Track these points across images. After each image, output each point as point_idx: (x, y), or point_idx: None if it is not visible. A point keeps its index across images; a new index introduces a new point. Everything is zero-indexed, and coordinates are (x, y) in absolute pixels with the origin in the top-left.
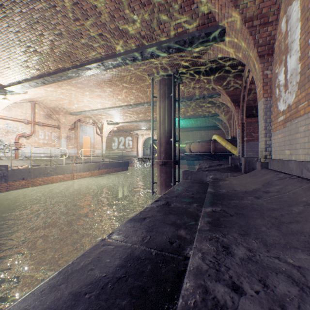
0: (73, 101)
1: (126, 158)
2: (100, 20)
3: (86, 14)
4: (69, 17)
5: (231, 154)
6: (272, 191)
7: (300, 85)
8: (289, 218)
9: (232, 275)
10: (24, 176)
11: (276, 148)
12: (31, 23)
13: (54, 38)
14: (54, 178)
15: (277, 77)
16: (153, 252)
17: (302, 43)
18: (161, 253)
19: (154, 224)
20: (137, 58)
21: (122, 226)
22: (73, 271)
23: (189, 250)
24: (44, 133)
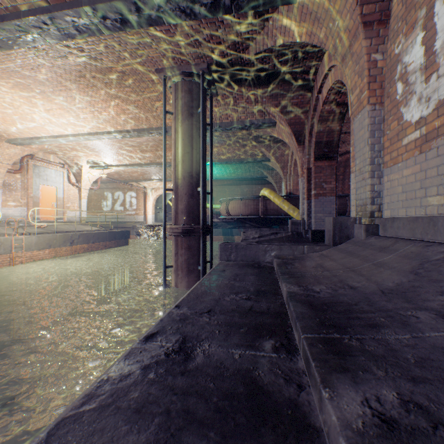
0: (12, 115)
1: (126, 225)
2: None
3: None
4: None
5: (287, 218)
6: None
7: None
8: None
9: None
10: None
11: (398, 196)
12: None
13: None
14: None
15: (400, 60)
16: None
17: None
18: None
19: None
20: (130, 18)
21: None
22: None
23: None
24: None
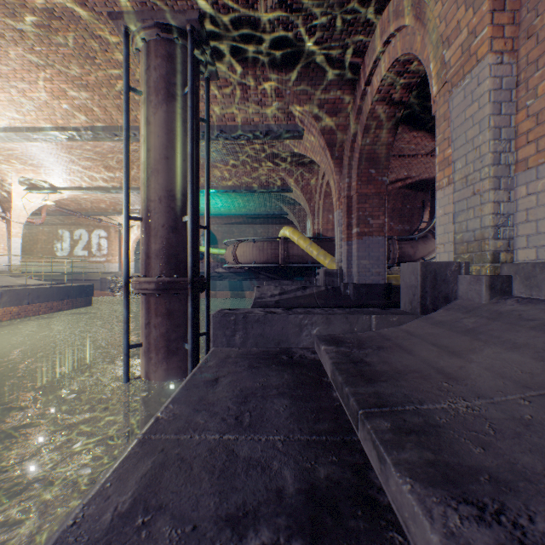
0: None
1: (92, 277)
2: None
3: None
4: None
5: (314, 268)
6: None
7: None
8: None
9: None
10: None
11: None
12: None
13: None
14: None
15: None
16: None
17: None
18: None
19: None
20: None
21: None
22: None
23: None
24: None
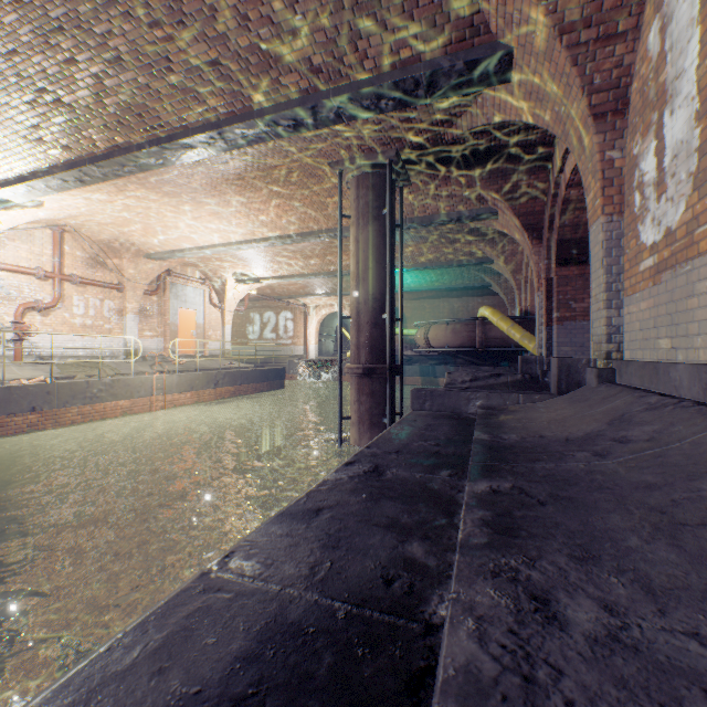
0: (155, 226)
1: (279, 360)
2: (214, 26)
3: (179, 10)
4: (139, 16)
5: (521, 352)
6: (636, 437)
7: (699, 181)
8: (699, 512)
9: (573, 697)
10: (36, 403)
11: (636, 334)
12: (45, 31)
13: (101, 70)
14: (107, 406)
15: (637, 165)
16: (339, 611)
17: (703, 78)
18: (360, 612)
19: (342, 525)
20: (304, 123)
21: (259, 533)
22: (106, 678)
23: (436, 602)
24: (85, 303)
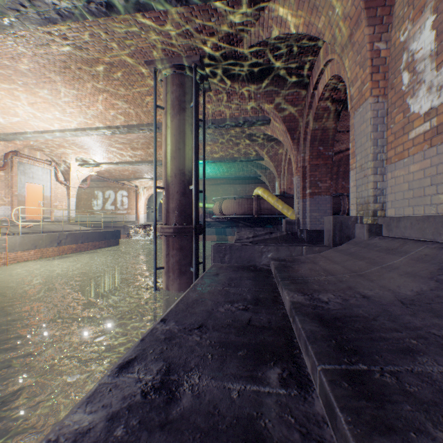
0: None
1: (117, 225)
2: None
3: None
4: None
5: (280, 218)
6: None
7: None
8: None
9: None
10: None
11: (404, 194)
12: None
13: None
14: None
15: (406, 48)
16: None
17: None
18: None
19: None
20: (116, 2)
21: None
22: None
23: None
24: None
